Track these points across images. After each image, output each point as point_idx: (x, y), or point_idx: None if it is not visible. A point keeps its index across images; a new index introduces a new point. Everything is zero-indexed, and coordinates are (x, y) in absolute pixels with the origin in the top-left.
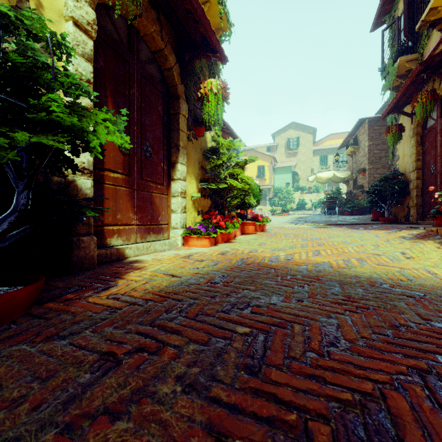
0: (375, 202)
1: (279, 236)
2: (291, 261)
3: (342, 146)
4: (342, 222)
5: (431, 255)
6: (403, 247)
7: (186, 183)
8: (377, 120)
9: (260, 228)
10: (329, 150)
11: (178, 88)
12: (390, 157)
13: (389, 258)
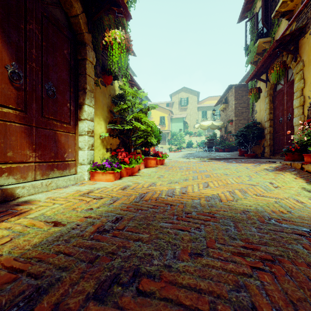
0: (241, 142)
1: (175, 169)
2: (186, 194)
3: (217, 104)
4: (219, 157)
5: (292, 185)
6: (269, 178)
7: (93, 123)
8: (240, 87)
9: (160, 162)
10: (207, 108)
11: (85, 36)
12: (251, 111)
13: (263, 188)
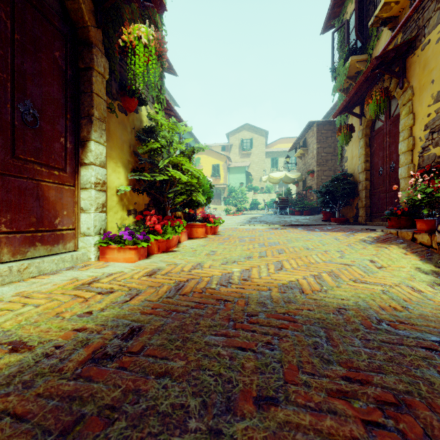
0: (326, 202)
1: (233, 241)
2: (249, 282)
3: (293, 148)
4: (296, 222)
5: (401, 264)
6: (369, 253)
7: (105, 170)
8: (324, 124)
9: (212, 231)
10: (279, 153)
11: (90, 32)
12: (339, 158)
13: (362, 269)
